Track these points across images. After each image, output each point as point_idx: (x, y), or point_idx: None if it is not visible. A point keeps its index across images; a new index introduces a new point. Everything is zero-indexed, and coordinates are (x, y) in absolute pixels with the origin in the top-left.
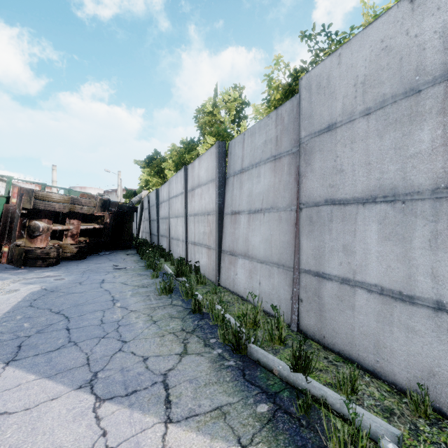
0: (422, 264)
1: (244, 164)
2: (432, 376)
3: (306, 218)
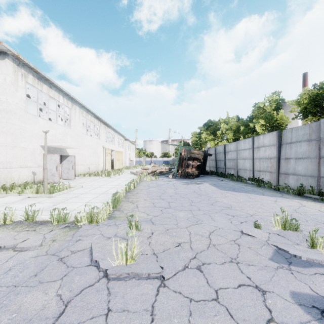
0: None
1: (292, 140)
2: None
3: (322, 161)
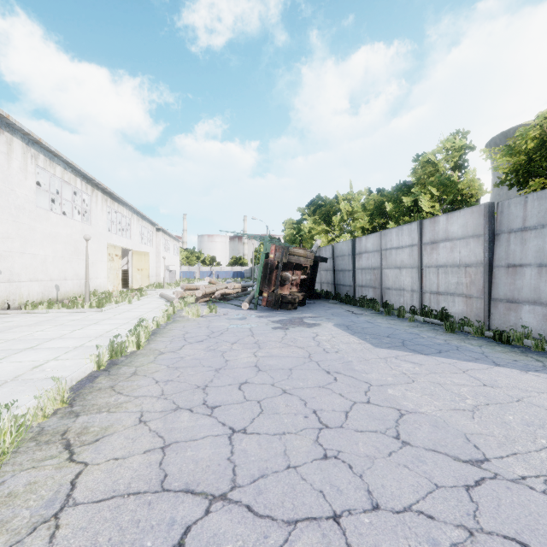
0: None
1: (528, 223)
2: None
3: None
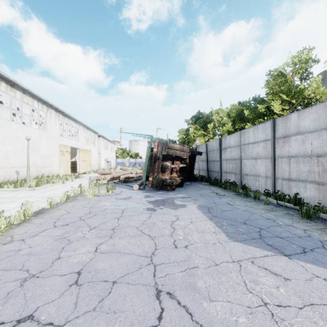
0: None
1: None
2: None
3: None
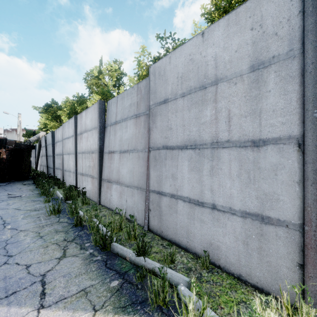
0: (207, 184)
1: (117, 118)
2: (211, 245)
3: (152, 157)
